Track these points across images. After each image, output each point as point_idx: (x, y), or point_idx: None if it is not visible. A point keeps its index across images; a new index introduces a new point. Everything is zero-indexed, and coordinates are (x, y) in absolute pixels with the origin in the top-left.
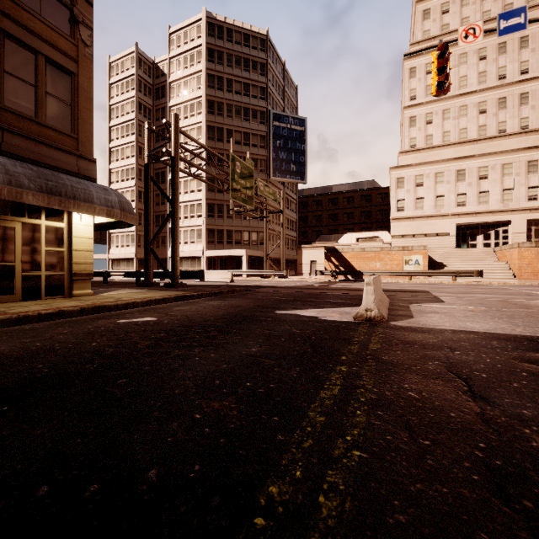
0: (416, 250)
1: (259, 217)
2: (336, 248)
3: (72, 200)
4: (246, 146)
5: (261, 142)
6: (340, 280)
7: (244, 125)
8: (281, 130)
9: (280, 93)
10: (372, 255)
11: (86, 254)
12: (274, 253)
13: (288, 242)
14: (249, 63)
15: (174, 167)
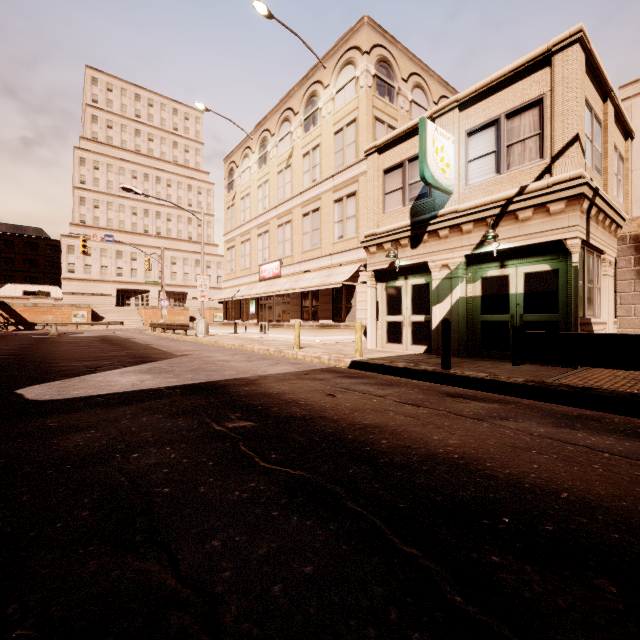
0: (83, 307)
1: None
2: (6, 302)
3: None
4: None
5: None
6: (13, 329)
7: None
8: None
9: None
10: (45, 310)
11: None
12: None
13: None
14: None
15: None
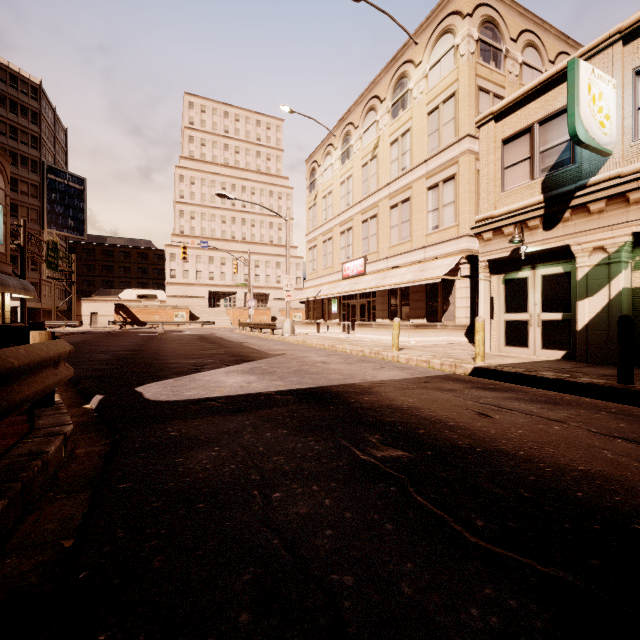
0: (182, 308)
1: (66, 281)
2: (125, 304)
3: (28, 291)
4: (13, 192)
5: (33, 191)
6: (130, 328)
7: (11, 170)
8: (58, 185)
9: (51, 140)
10: (153, 311)
11: (8, 313)
12: (46, 304)
13: (58, 293)
14: (18, 107)
15: (25, 254)
